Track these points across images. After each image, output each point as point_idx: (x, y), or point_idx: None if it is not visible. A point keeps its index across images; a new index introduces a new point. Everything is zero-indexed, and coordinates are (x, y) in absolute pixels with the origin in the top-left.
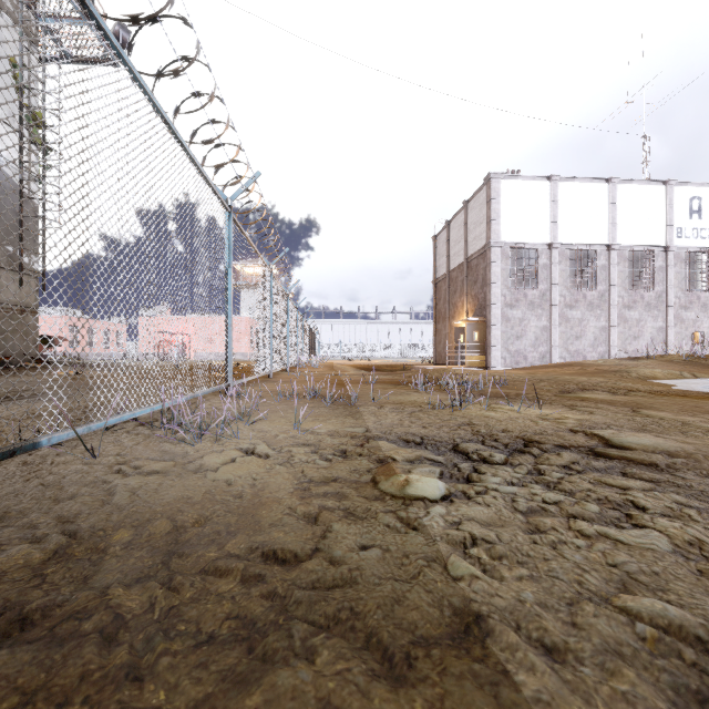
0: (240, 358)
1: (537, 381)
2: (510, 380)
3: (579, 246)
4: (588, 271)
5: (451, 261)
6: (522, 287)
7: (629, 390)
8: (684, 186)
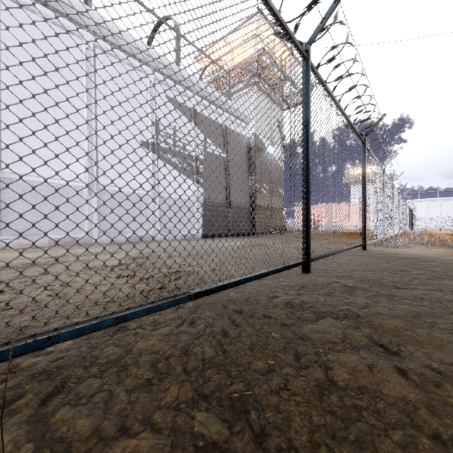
0: (352, 228)
1: None
2: None
3: None
4: None
5: None
6: None
7: None
8: None
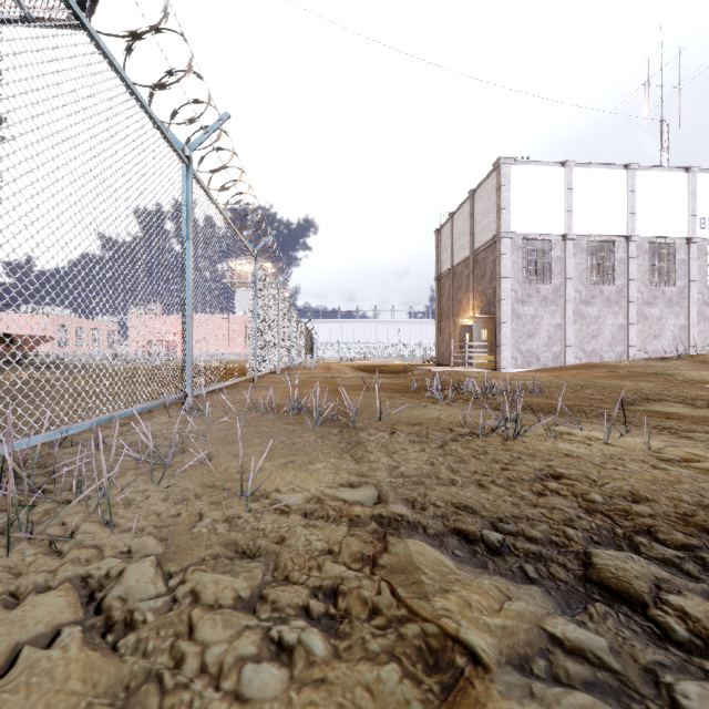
0: (234, 358)
1: (579, 388)
2: (541, 386)
3: (596, 237)
4: (605, 265)
5: (455, 256)
6: (534, 281)
7: (708, 401)
8: (707, 173)
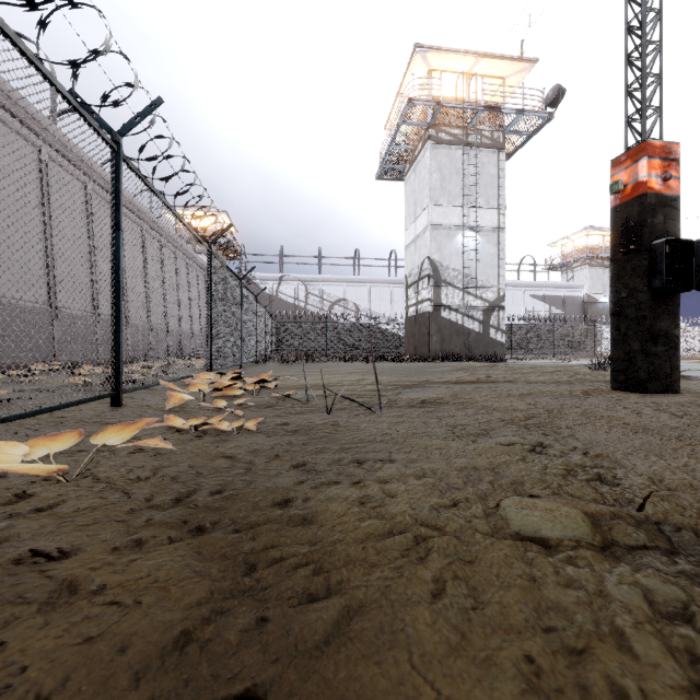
0: None
1: None
2: None
3: None
4: None
5: None
6: None
7: None
8: None
